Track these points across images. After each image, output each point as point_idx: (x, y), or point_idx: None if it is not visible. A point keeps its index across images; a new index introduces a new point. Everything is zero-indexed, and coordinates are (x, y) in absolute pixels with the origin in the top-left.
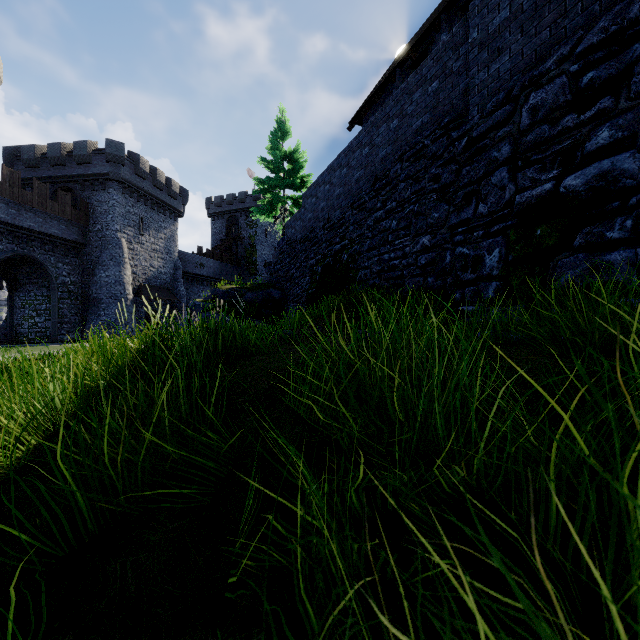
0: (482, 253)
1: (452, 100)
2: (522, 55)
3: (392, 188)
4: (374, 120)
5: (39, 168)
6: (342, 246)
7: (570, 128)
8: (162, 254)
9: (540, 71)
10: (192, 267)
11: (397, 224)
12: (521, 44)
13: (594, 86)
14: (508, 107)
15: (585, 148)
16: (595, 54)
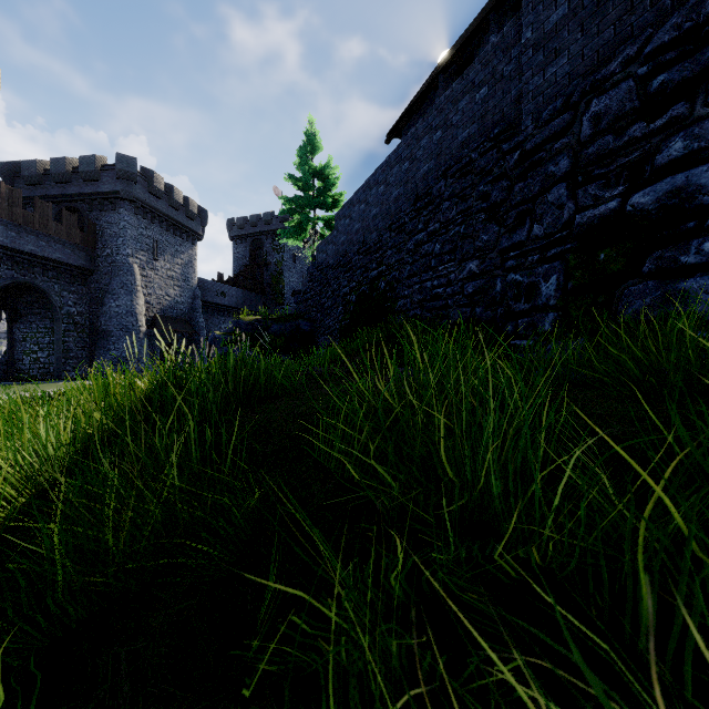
0: (537, 280)
1: (503, 108)
2: (582, 57)
3: (435, 207)
4: (415, 131)
5: (42, 186)
6: (379, 272)
7: (638, 138)
8: (179, 281)
9: (603, 74)
10: (212, 296)
11: (441, 248)
12: (581, 44)
13: (665, 91)
14: (567, 115)
15: (655, 161)
16: (667, 54)
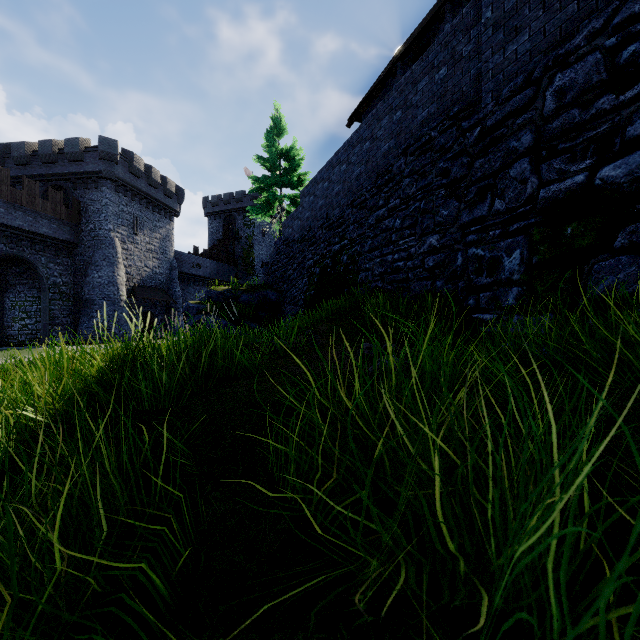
0: (500, 255)
1: (462, 87)
2: (544, 33)
3: (395, 184)
4: (376, 112)
5: (30, 166)
6: (341, 246)
7: (606, 111)
8: (157, 254)
9: (567, 49)
10: (188, 267)
11: (401, 223)
12: (543, 21)
13: (637, 61)
14: (529, 91)
15: (627, 133)
16: (637, 24)
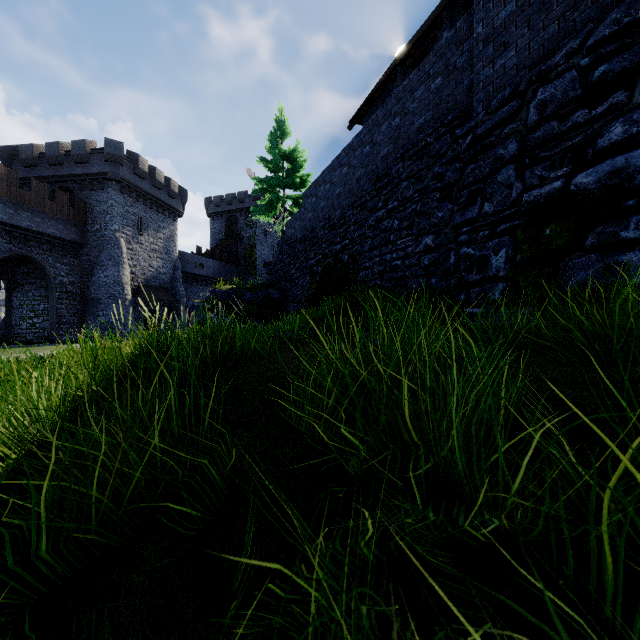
0: (488, 253)
1: (456, 97)
2: (529, 50)
3: (394, 187)
4: (375, 118)
5: (37, 167)
6: (343, 246)
7: (581, 124)
8: (161, 254)
9: (548, 66)
10: (191, 267)
11: (399, 224)
12: (528, 38)
13: (606, 80)
14: (515, 103)
15: (597, 144)
16: (607, 47)
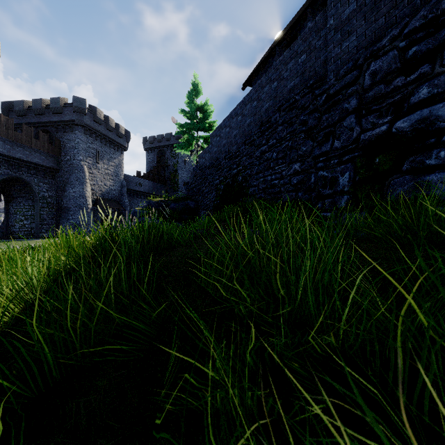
0: (337, 175)
1: (315, 68)
2: (365, 36)
3: (273, 130)
4: (260, 82)
5: (26, 116)
6: (238, 171)
7: (399, 87)
8: (112, 176)
9: (378, 47)
10: (133, 185)
11: (276, 155)
12: (364, 28)
13: (417, 57)
14: (355, 72)
15: (410, 101)
16: (417, 34)
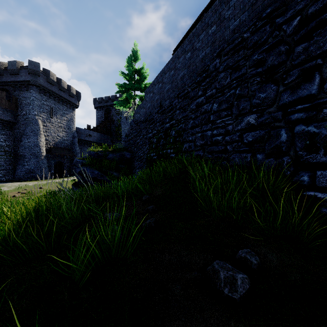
0: None
1: None
2: None
3: (211, 79)
4: (195, 31)
5: None
6: (171, 124)
7: None
8: (65, 129)
9: None
10: (84, 136)
11: (218, 106)
12: None
13: None
14: None
15: None
16: None
